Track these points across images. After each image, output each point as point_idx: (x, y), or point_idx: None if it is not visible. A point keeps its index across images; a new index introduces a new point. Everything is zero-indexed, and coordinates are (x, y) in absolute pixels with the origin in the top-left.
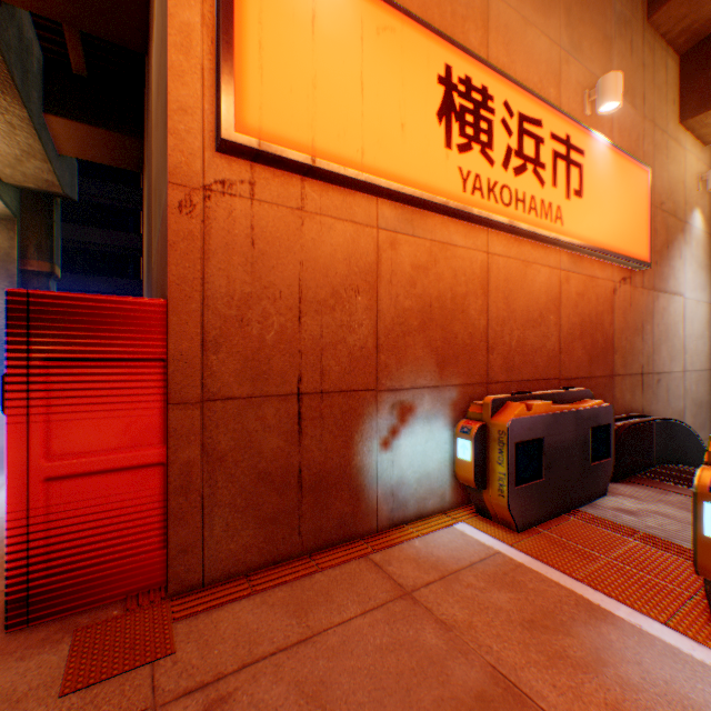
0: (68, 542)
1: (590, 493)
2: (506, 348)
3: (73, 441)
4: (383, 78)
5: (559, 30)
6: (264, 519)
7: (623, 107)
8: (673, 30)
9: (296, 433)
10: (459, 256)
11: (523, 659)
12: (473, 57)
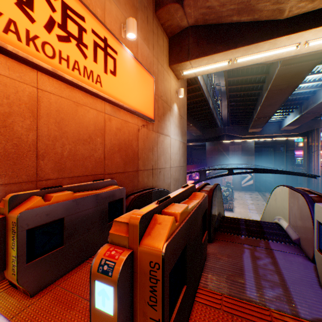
0: None
1: None
2: (59, 156)
3: None
4: None
5: None
6: None
7: (144, 45)
8: (165, 24)
9: None
10: (1, 81)
11: None
12: None
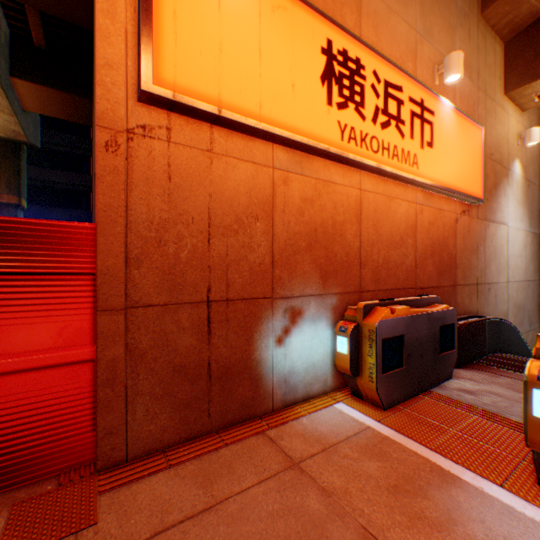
0: (8, 429)
1: (439, 377)
2: (374, 264)
3: (13, 343)
4: (277, 47)
5: (415, 18)
6: (179, 404)
7: (463, 80)
8: (500, 23)
9: (206, 334)
10: (338, 191)
11: (389, 520)
12: (349, 34)
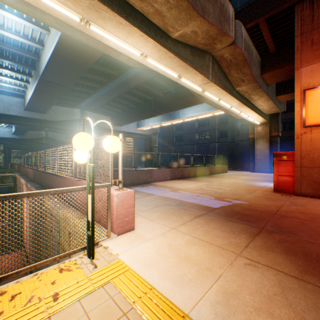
0: (279, 183)
1: None
2: None
3: (280, 171)
4: None
5: None
6: (313, 188)
7: None
8: None
9: None
10: None
11: None
12: None
